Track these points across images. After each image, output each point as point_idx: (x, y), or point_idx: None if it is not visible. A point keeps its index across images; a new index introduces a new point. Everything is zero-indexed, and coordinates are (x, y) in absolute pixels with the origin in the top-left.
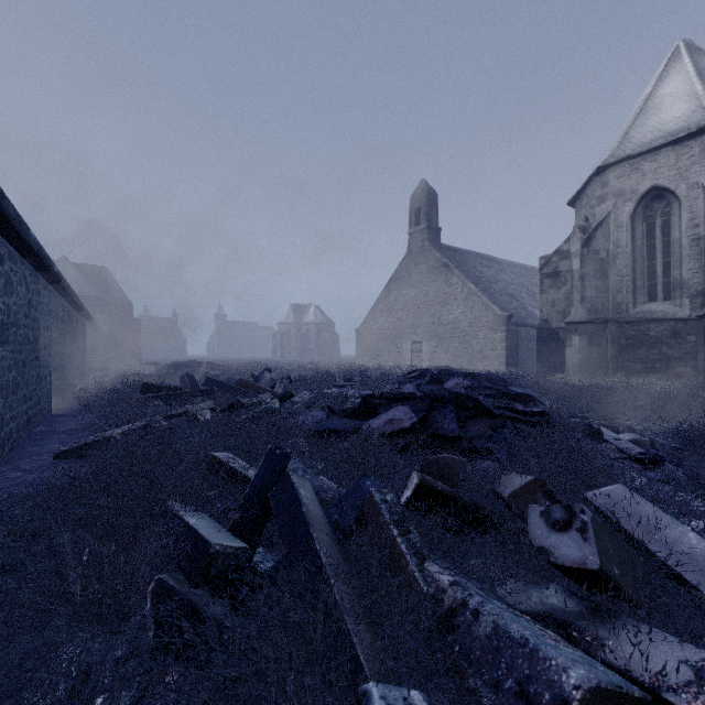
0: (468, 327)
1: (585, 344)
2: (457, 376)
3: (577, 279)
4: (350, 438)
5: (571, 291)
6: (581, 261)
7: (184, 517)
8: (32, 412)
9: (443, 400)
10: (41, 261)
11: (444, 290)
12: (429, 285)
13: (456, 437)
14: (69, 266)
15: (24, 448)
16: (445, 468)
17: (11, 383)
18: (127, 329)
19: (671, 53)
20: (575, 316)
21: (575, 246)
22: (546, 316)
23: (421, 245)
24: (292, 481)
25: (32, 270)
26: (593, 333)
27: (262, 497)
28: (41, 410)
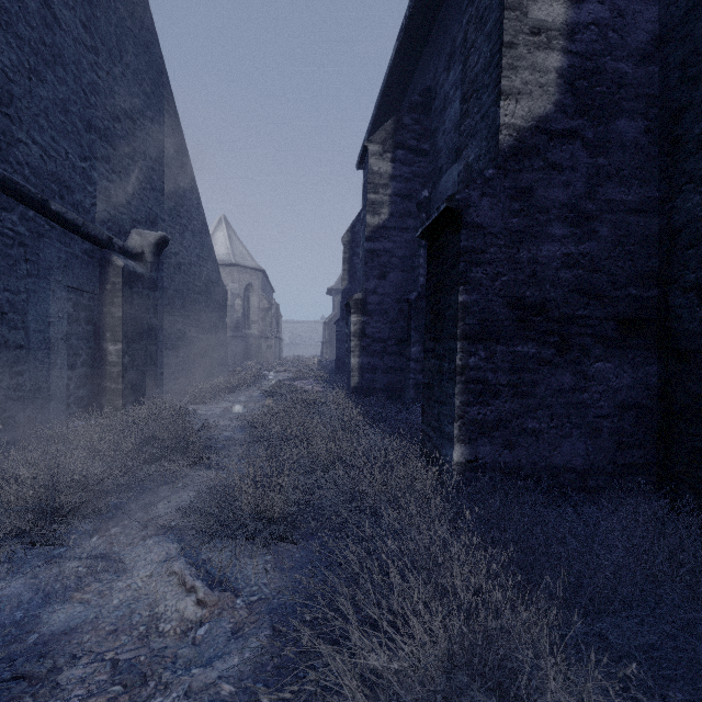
0: None
1: None
2: None
3: None
4: None
5: None
6: None
7: None
8: None
9: None
10: None
11: None
12: None
13: None
14: None
15: None
16: None
17: None
18: None
19: (219, 218)
20: None
21: None
22: None
23: None
24: None
25: None
26: None
27: None
28: None
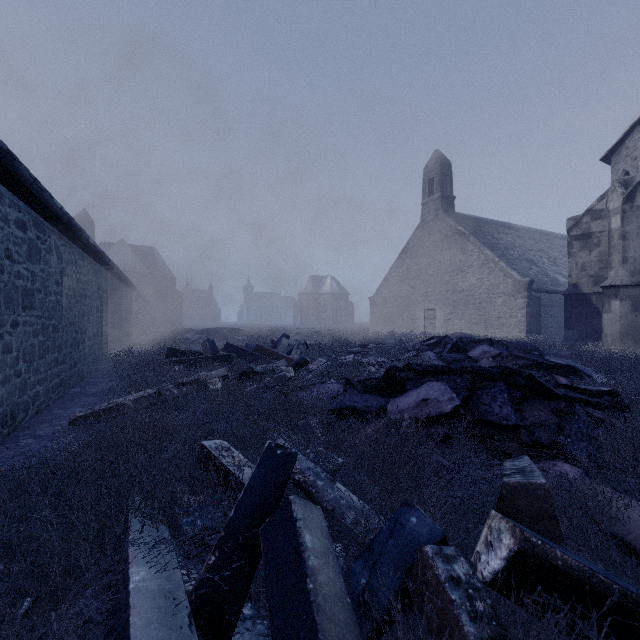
0: (485, 294)
1: (627, 309)
2: (483, 344)
3: (617, 238)
4: (374, 423)
5: (609, 252)
6: (622, 218)
7: (130, 563)
8: (66, 374)
9: (485, 375)
10: (73, 232)
11: (459, 257)
12: (442, 253)
13: (512, 426)
14: (126, 247)
15: (50, 411)
16: (544, 505)
17: (37, 348)
18: (171, 300)
19: None
20: (615, 279)
21: (615, 202)
22: (576, 281)
23: (434, 214)
24: (293, 516)
25: (67, 241)
26: (637, 297)
27: (252, 527)
28: (78, 372)
